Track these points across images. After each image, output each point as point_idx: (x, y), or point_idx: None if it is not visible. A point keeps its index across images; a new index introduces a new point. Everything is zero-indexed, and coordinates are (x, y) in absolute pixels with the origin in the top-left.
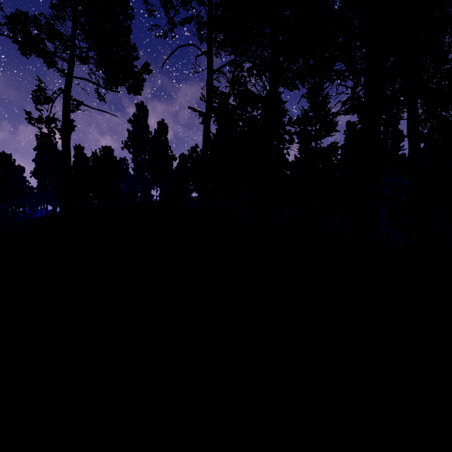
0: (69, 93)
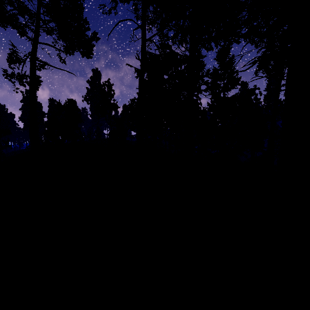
0: (35, 55)
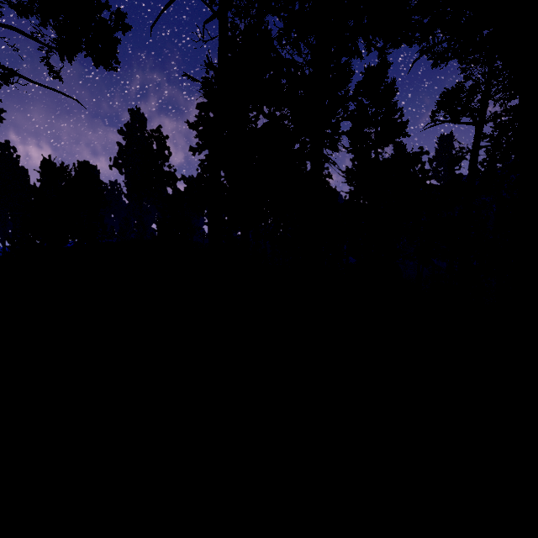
0: None
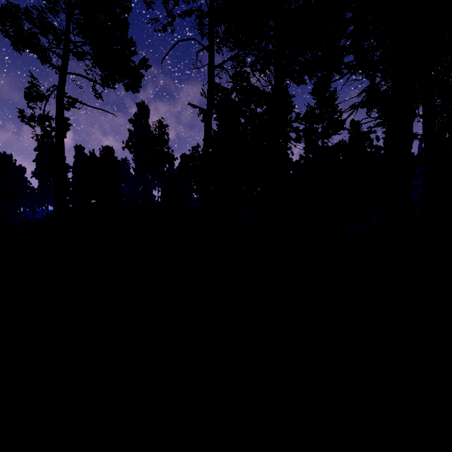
0: (63, 90)
